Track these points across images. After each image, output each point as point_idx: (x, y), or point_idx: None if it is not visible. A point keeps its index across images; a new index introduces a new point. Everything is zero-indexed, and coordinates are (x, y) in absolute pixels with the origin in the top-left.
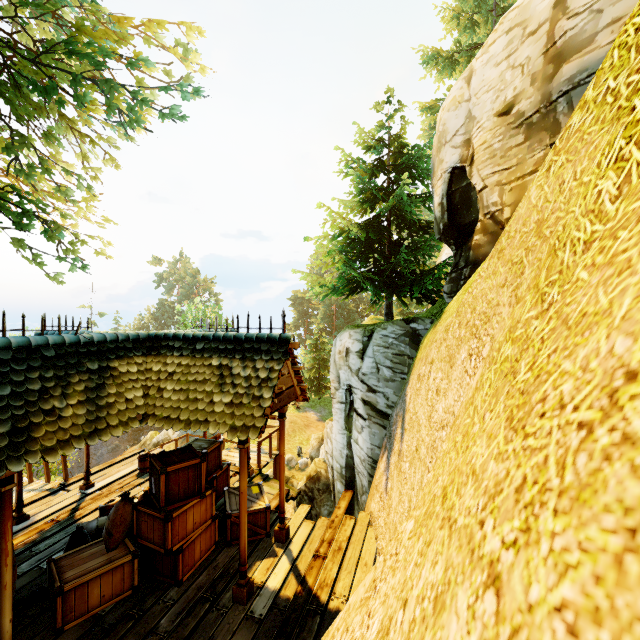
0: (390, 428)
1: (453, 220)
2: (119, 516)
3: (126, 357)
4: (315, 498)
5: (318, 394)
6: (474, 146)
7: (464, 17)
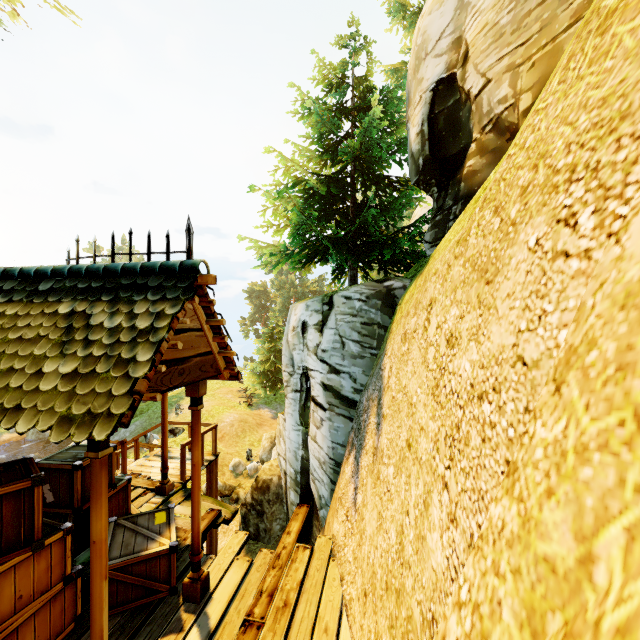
0: (358, 418)
1: (436, 152)
2: None
3: None
4: (264, 512)
5: (274, 389)
6: (468, 40)
7: None
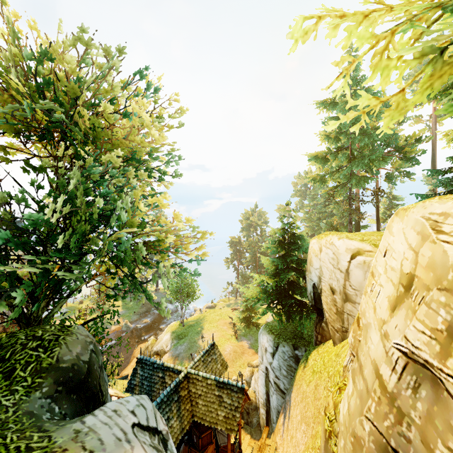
0: (285, 402)
1: (315, 304)
2: (185, 451)
3: (183, 387)
4: (250, 413)
5: (248, 327)
6: (322, 286)
7: (331, 139)
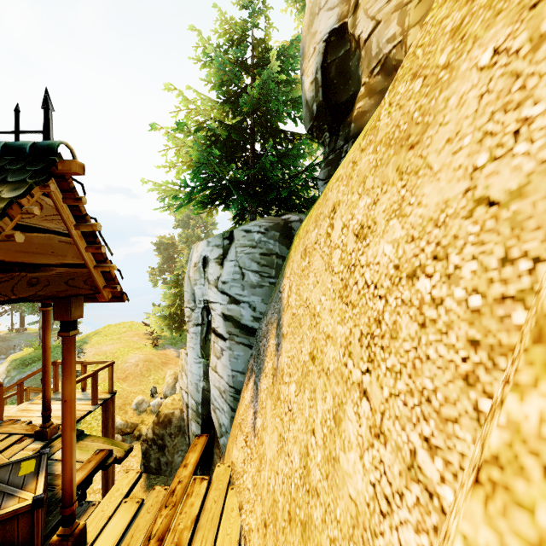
0: (258, 344)
1: (328, 98)
2: None
3: None
4: (165, 446)
5: (179, 330)
6: None
7: None
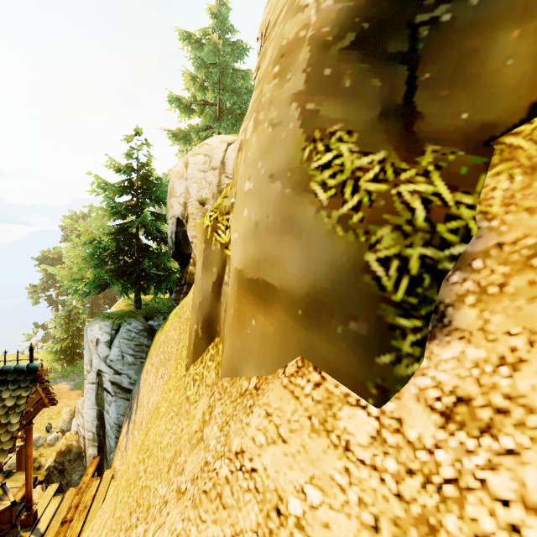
0: (131, 401)
1: (179, 250)
2: None
3: None
4: (66, 469)
5: (72, 363)
6: (189, 211)
7: (198, 82)
